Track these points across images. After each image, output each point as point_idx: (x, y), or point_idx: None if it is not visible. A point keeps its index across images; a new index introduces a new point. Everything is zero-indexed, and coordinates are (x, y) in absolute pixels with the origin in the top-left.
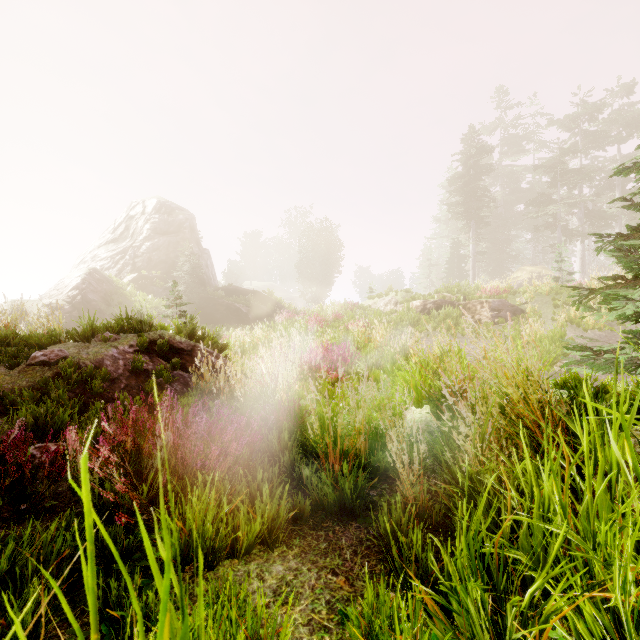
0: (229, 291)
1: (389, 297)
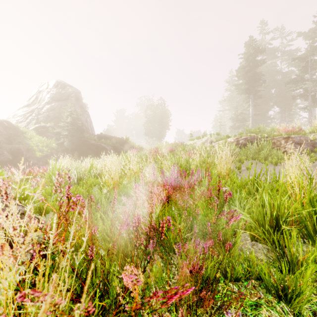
0: (100, 137)
1: (205, 138)
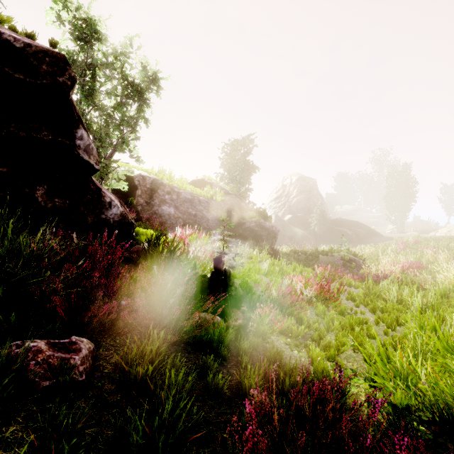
0: (338, 221)
1: None
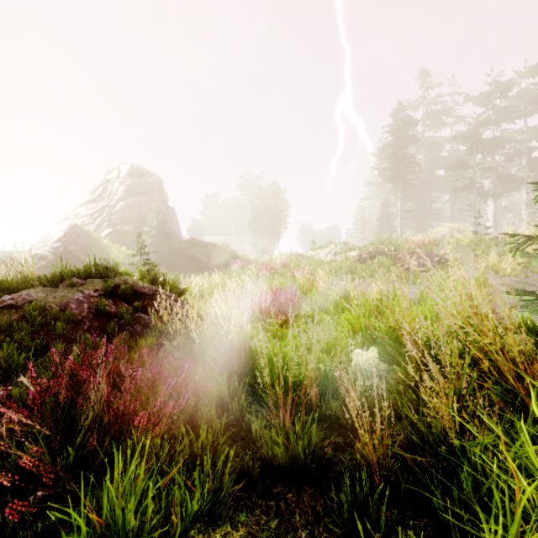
0: (192, 244)
1: (329, 248)
